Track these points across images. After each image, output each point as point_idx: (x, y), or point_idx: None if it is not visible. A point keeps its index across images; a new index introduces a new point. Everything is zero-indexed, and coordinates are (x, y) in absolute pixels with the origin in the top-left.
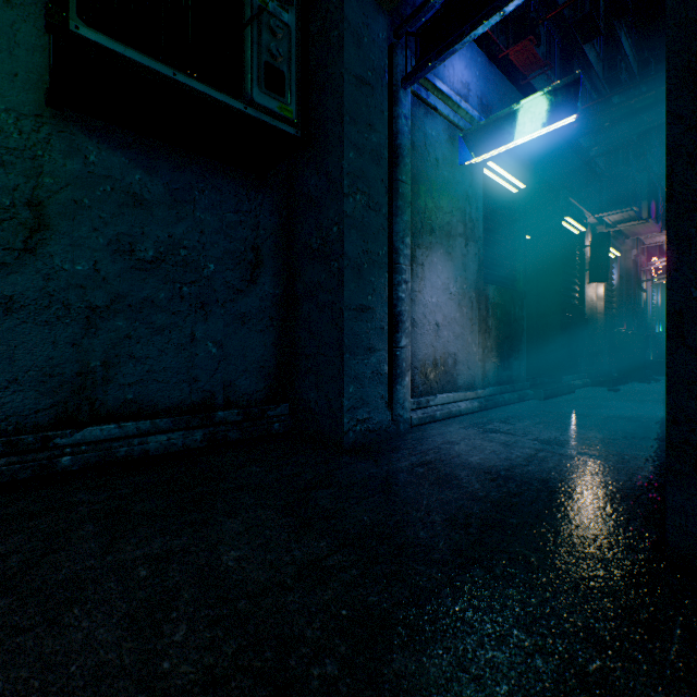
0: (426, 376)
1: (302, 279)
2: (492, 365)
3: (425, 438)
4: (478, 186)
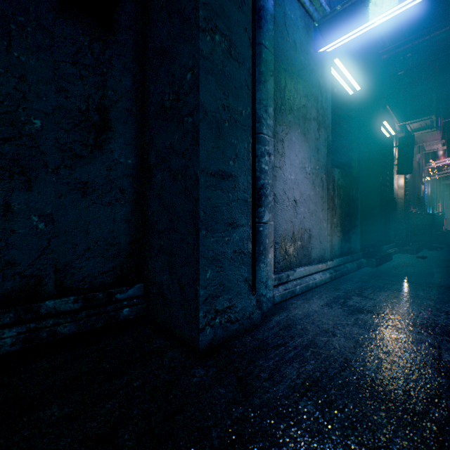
0: (285, 251)
1: (155, 145)
2: (337, 239)
3: (293, 324)
4: (327, 79)
